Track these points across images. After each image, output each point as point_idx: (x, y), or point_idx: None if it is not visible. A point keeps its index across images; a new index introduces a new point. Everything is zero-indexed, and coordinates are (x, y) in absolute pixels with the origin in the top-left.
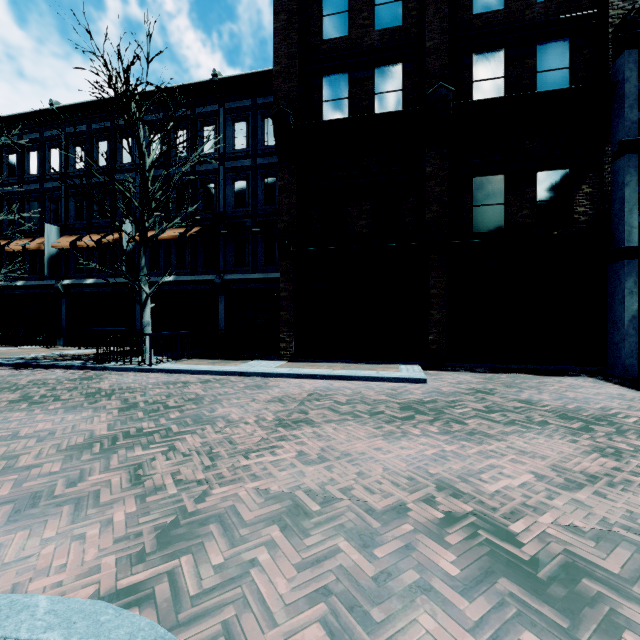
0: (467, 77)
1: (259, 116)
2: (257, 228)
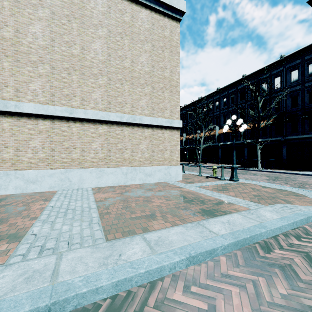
0: None
1: (305, 65)
2: (304, 116)
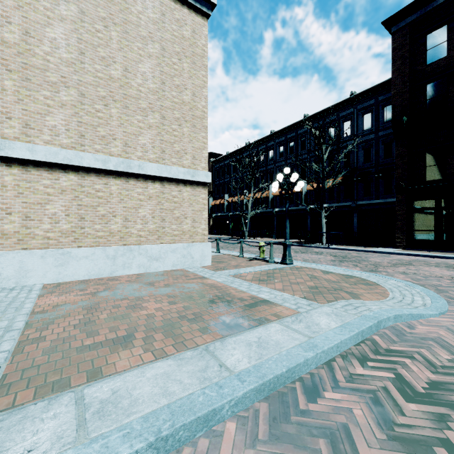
0: None
1: (380, 107)
2: (379, 174)
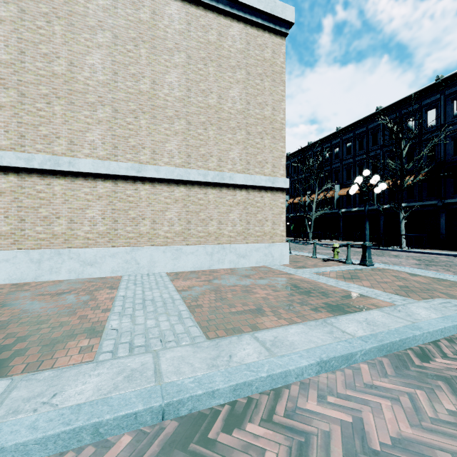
0: None
1: None
2: None
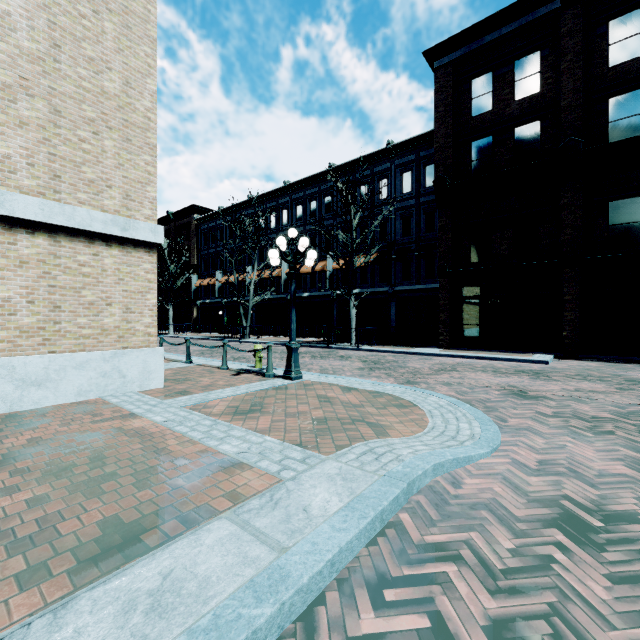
0: (601, 121)
1: (421, 165)
2: (420, 252)
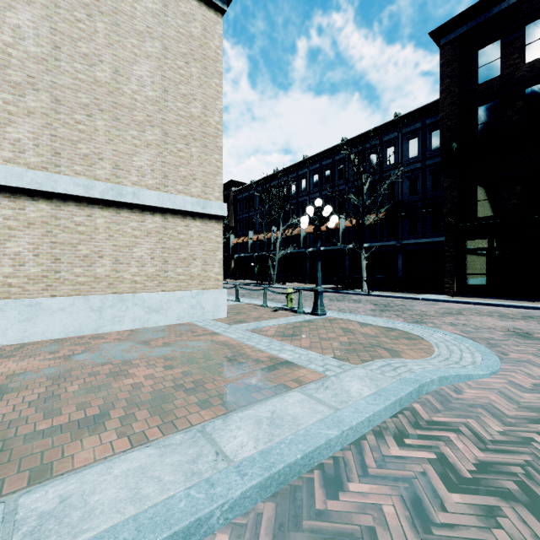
0: None
1: (427, 132)
2: (426, 209)
